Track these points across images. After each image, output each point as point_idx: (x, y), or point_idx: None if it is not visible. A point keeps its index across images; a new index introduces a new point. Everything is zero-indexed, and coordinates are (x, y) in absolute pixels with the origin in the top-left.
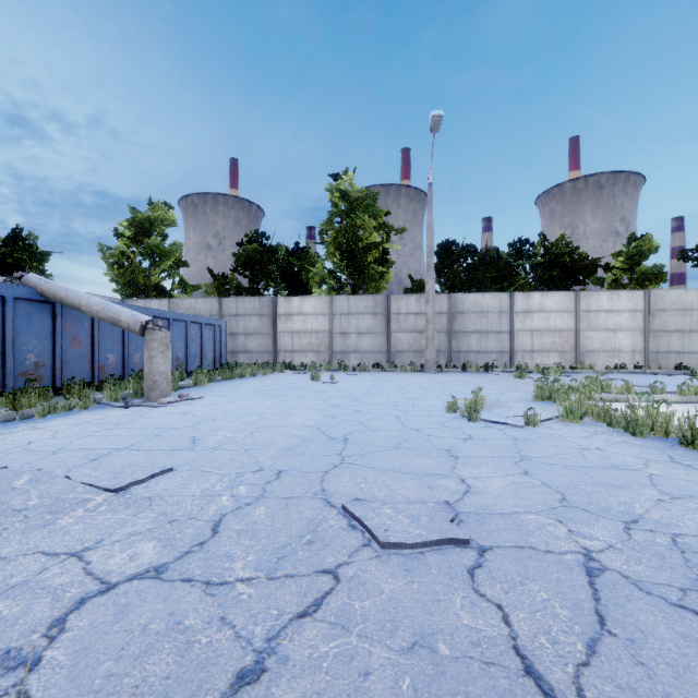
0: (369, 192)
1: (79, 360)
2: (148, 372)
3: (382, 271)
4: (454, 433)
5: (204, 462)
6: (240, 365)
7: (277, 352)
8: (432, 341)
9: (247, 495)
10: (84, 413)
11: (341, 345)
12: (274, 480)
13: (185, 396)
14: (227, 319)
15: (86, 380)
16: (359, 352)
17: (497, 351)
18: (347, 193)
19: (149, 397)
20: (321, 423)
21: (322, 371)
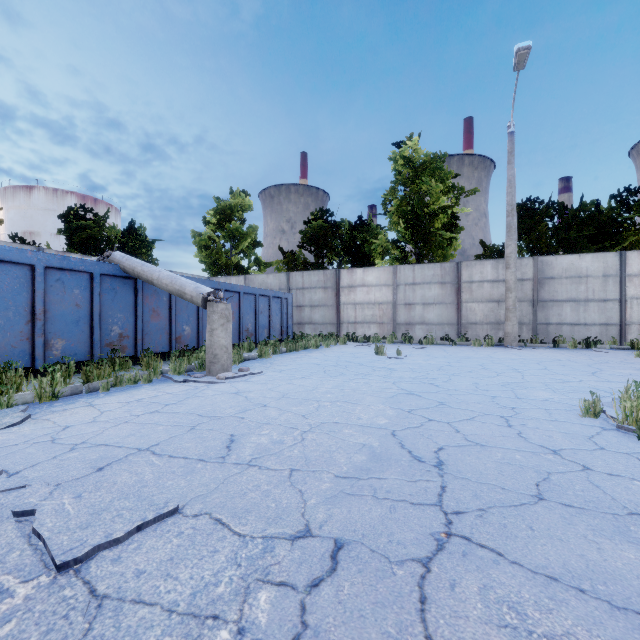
0: (435, 154)
1: (158, 331)
2: (209, 345)
3: (450, 237)
4: (633, 468)
5: (225, 498)
6: (305, 336)
7: (340, 324)
8: (513, 312)
9: (265, 637)
10: (145, 388)
11: (406, 316)
12: (325, 579)
13: (245, 370)
14: (294, 292)
15: (165, 350)
16: (425, 324)
17: (601, 323)
18: (411, 160)
19: (210, 371)
20: (395, 423)
21: (385, 343)
